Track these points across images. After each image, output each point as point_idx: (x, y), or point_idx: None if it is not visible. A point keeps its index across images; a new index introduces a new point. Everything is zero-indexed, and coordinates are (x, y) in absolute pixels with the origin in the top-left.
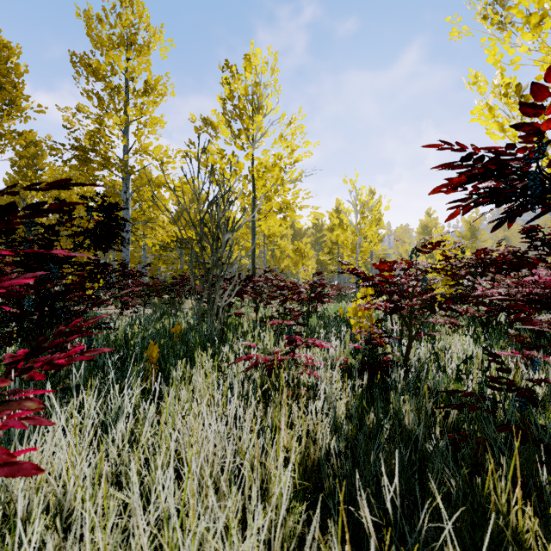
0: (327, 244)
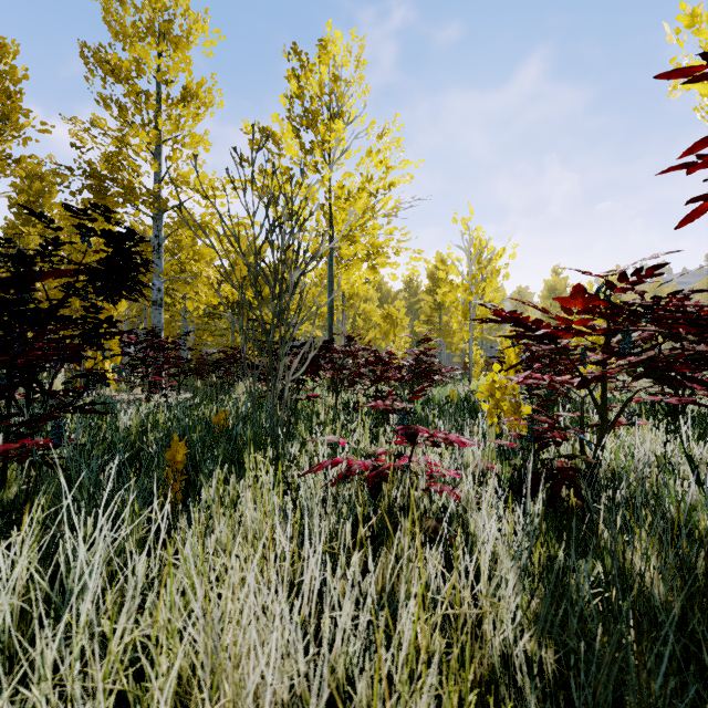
0: (425, 311)
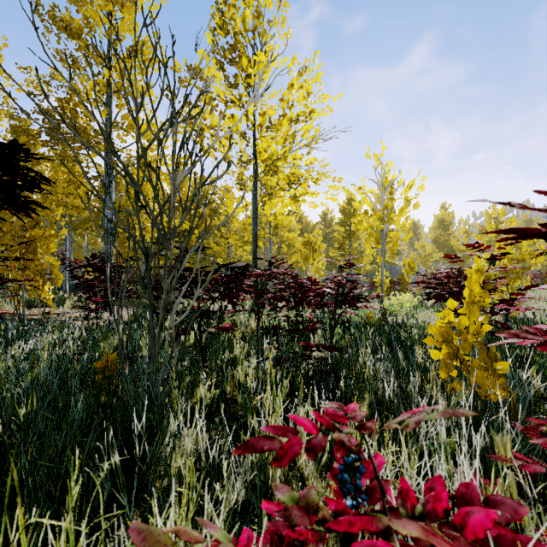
0: (338, 240)
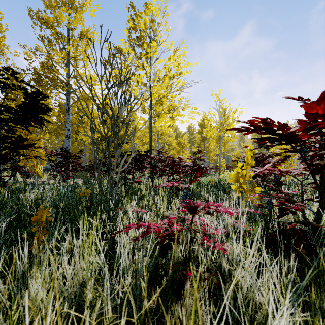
0: (197, 142)
